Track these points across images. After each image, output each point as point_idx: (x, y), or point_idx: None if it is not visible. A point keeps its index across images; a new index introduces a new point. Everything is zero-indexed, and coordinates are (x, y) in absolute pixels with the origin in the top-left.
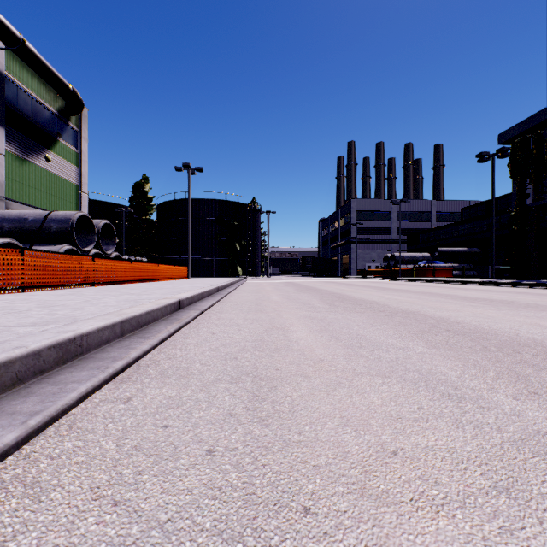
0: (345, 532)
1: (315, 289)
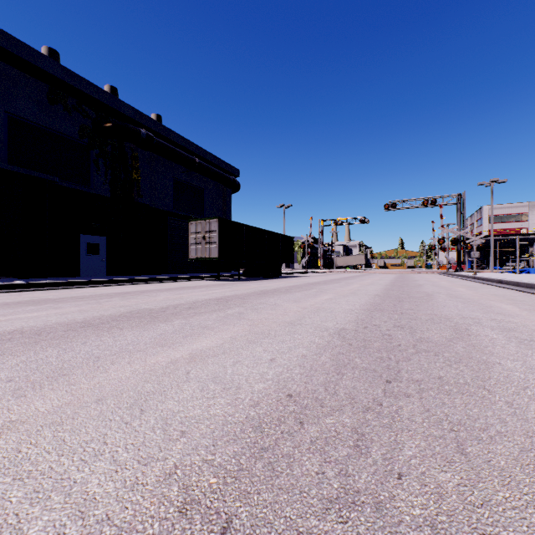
0: (443, 280)
1: (389, 297)
